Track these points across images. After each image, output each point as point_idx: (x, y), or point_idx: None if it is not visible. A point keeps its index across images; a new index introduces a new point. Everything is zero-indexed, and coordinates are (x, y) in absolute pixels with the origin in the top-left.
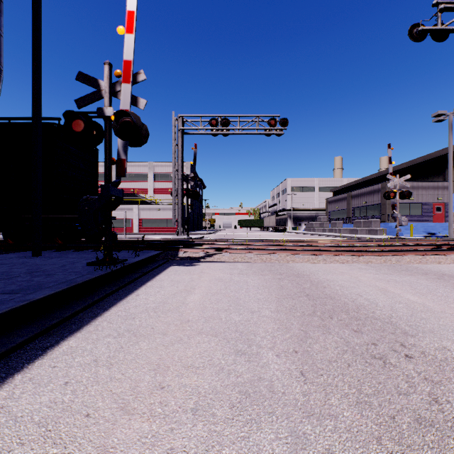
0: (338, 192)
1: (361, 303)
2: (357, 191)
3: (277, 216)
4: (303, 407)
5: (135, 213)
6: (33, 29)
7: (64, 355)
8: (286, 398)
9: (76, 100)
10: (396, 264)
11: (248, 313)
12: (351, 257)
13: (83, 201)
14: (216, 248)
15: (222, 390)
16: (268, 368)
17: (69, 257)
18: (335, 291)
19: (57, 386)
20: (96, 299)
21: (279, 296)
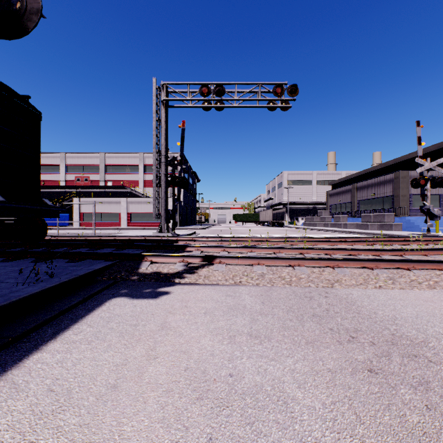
0: (337, 185)
1: None
2: (363, 183)
3: (273, 210)
4: None
5: (123, 207)
6: None
7: None
8: None
9: None
10: None
11: None
12: (433, 272)
13: None
14: (204, 256)
15: None
16: None
17: None
18: None
19: None
20: None
21: None
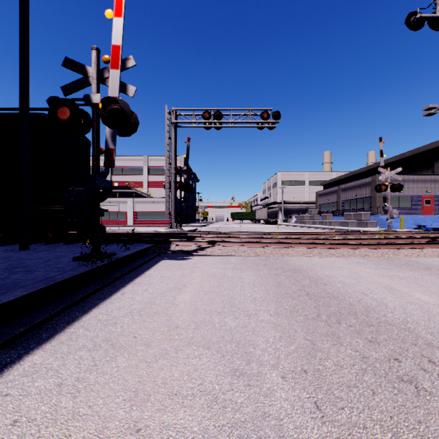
0: (327, 185)
1: (369, 304)
2: (347, 185)
3: (268, 209)
4: None
5: (129, 206)
6: (20, 16)
7: (24, 376)
8: None
9: (62, 87)
10: (395, 258)
11: (245, 317)
12: (347, 250)
13: (69, 192)
14: (209, 241)
15: (216, 435)
16: (273, 397)
17: (57, 250)
18: (337, 289)
19: (2, 427)
20: (76, 300)
21: (277, 295)
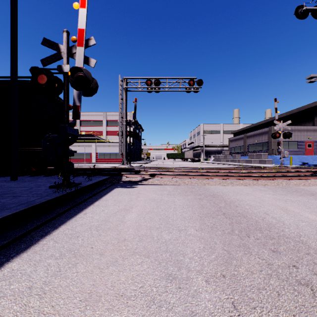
0: (236, 134)
1: (270, 222)
2: (251, 133)
3: (193, 151)
4: None
5: (93, 149)
6: (11, 8)
7: (3, 280)
8: None
9: (41, 60)
10: (287, 187)
11: (176, 232)
12: (252, 180)
13: (46, 138)
14: (150, 174)
15: None
16: (199, 298)
17: (38, 181)
18: (245, 210)
19: None
20: (49, 218)
21: (201, 215)
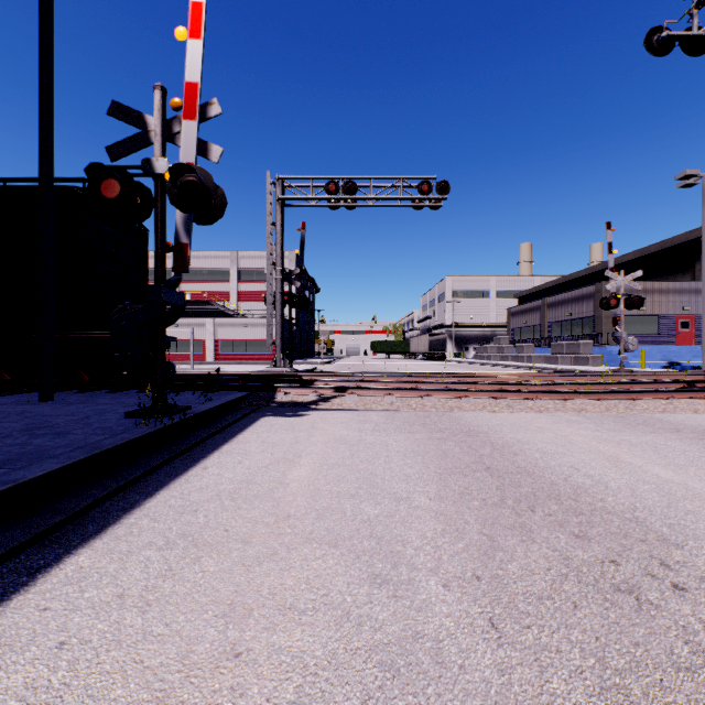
0: (525, 298)
1: (580, 484)
2: (556, 297)
3: (430, 336)
4: (501, 699)
5: (209, 332)
6: (41, 34)
7: (67, 584)
8: (467, 678)
9: (108, 147)
10: (627, 414)
11: (391, 502)
12: (553, 401)
13: (119, 311)
14: (336, 388)
15: (347, 660)
16: (430, 612)
17: (98, 402)
18: (533, 460)
19: (44, 651)
20: (134, 477)
21: (441, 471)
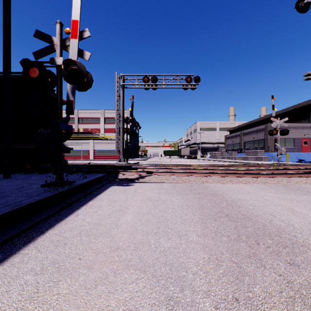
0: (232, 131)
1: (279, 225)
2: (247, 130)
3: (190, 148)
4: None
5: (91, 146)
6: (4, 0)
7: None
8: None
9: (33, 53)
10: (288, 185)
11: (176, 238)
12: (251, 178)
13: (38, 134)
14: (147, 171)
15: None
16: None
17: (31, 179)
18: (249, 211)
19: None
20: (36, 221)
21: (202, 217)
